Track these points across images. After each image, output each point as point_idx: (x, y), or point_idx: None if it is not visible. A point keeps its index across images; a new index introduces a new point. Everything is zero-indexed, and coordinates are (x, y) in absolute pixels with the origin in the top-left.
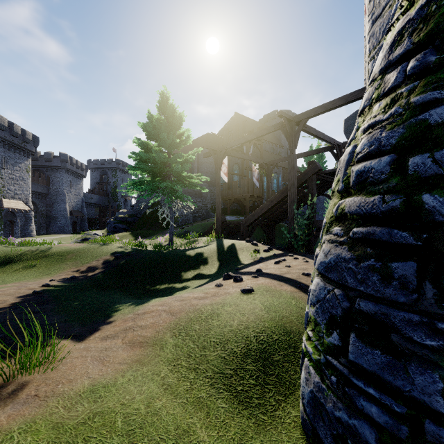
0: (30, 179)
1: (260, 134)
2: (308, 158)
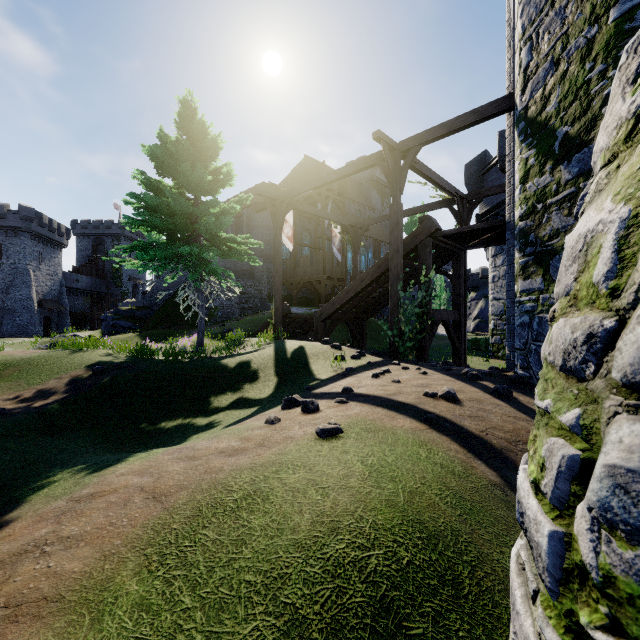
0: None
1: (345, 172)
2: (409, 227)
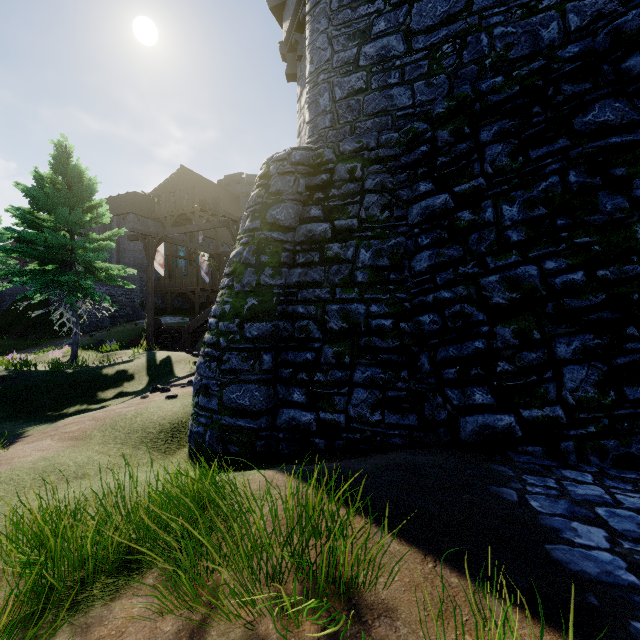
0: None
1: (204, 227)
2: None
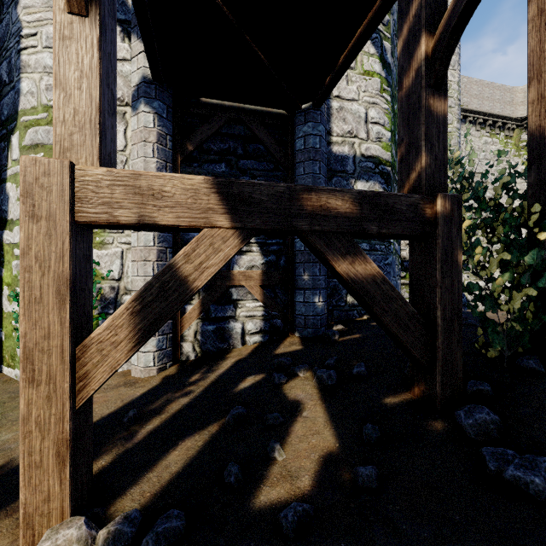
0: None
1: None
2: None
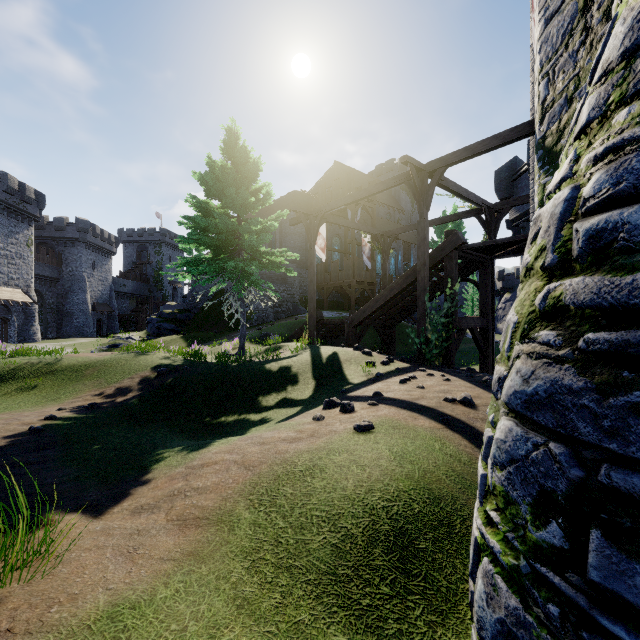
0: (32, 256)
1: (375, 190)
2: (440, 228)
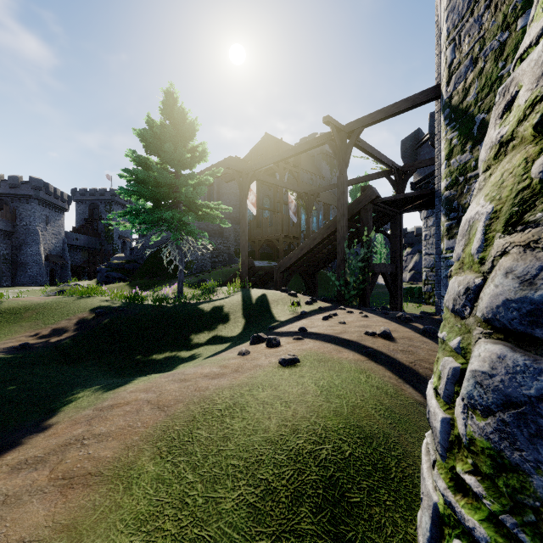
0: None
1: (300, 149)
2: (354, 192)
